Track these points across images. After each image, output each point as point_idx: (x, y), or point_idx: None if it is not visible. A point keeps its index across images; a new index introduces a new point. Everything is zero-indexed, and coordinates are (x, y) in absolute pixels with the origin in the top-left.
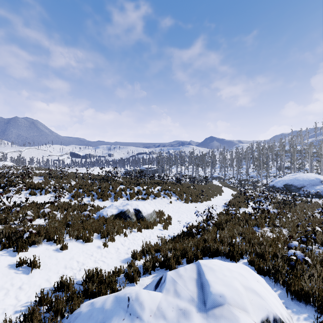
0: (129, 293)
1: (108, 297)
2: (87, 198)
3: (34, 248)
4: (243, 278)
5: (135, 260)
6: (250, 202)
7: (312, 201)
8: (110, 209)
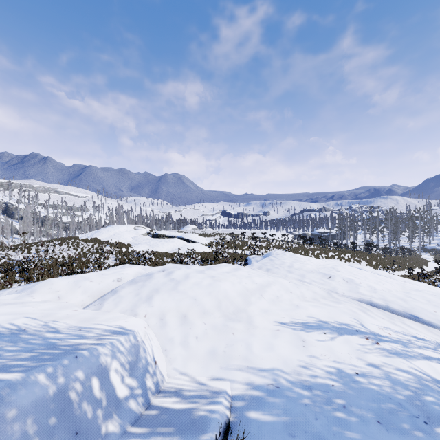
0: None
1: None
2: None
3: None
4: None
5: None
6: None
7: None
8: None
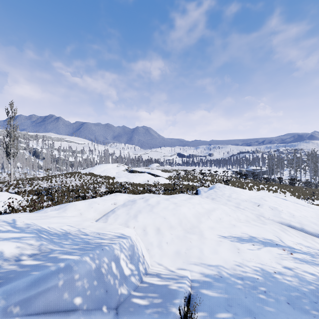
0: None
1: None
2: None
3: None
4: None
5: None
6: None
7: None
8: None
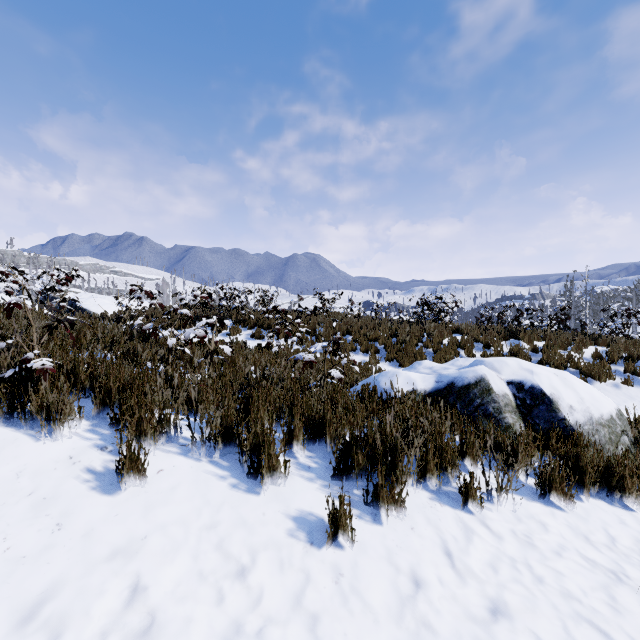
0: None
1: None
2: (361, 356)
3: (33, 436)
4: None
5: None
6: None
7: None
8: (405, 372)
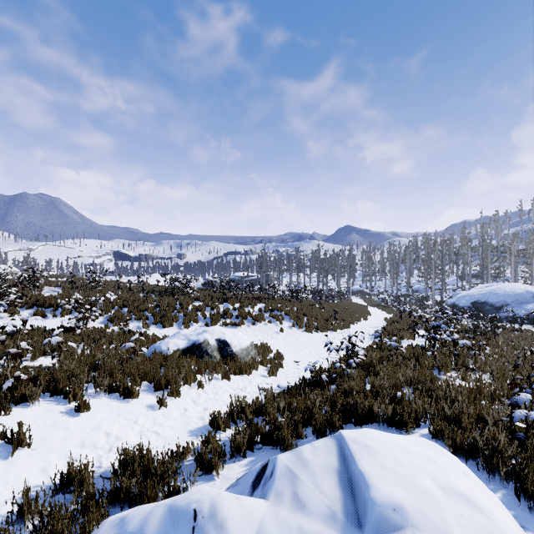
0: (197, 501)
1: (155, 507)
2: (136, 323)
3: (24, 408)
4: (435, 467)
5: (217, 431)
6: (418, 330)
7: (522, 329)
8: (174, 340)
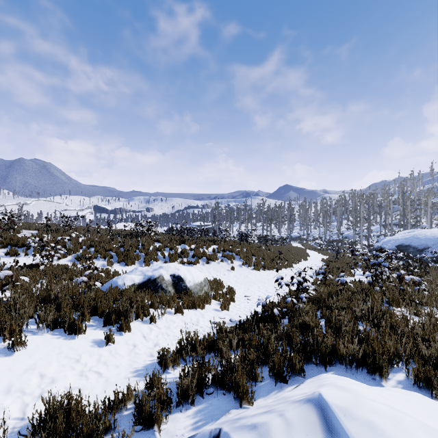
0: None
1: None
2: (101, 261)
3: None
4: None
5: (165, 370)
6: (354, 268)
7: None
8: (130, 275)
